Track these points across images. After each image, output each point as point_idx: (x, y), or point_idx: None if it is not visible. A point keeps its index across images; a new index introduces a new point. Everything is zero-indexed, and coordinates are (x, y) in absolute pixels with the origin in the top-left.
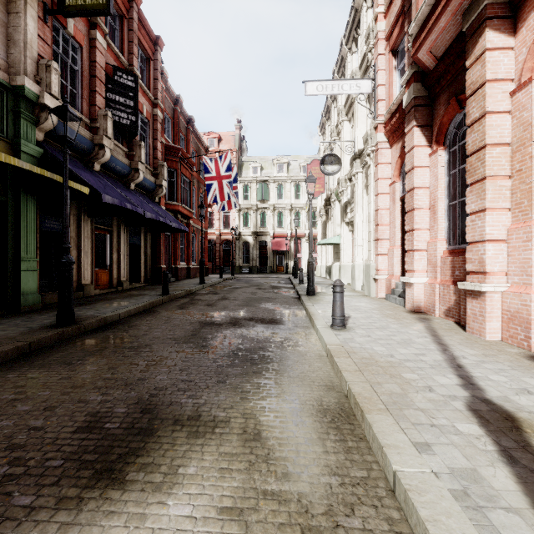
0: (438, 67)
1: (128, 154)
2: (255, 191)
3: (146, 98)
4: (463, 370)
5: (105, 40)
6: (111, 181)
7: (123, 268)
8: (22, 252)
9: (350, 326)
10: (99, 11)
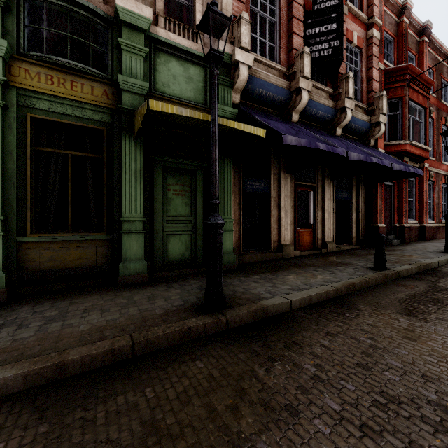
0: None
1: (332, 96)
2: None
3: (357, 23)
4: None
5: None
6: (311, 130)
7: (328, 227)
8: (220, 213)
9: None
10: None
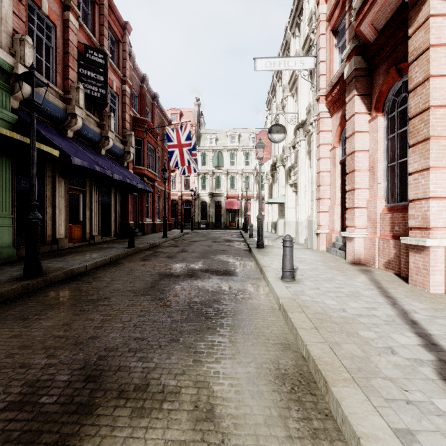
0: (378, 39)
1: (99, 124)
2: (211, 158)
3: (116, 76)
4: (419, 327)
5: (78, 22)
6: (83, 147)
7: (95, 224)
8: None
9: (298, 278)
10: None
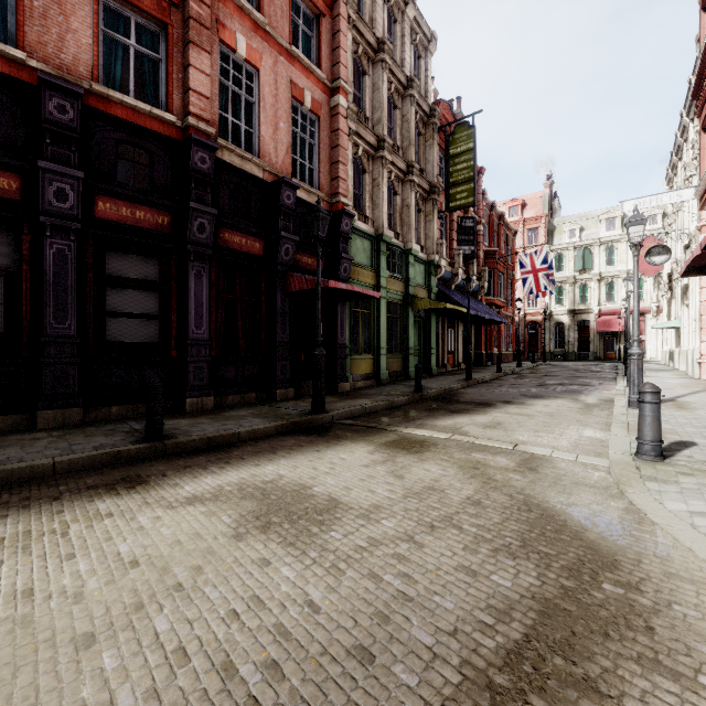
0: None
1: (464, 271)
2: (572, 260)
3: None
4: (681, 397)
5: None
6: (458, 294)
7: (460, 353)
8: (432, 345)
9: None
10: (469, 206)
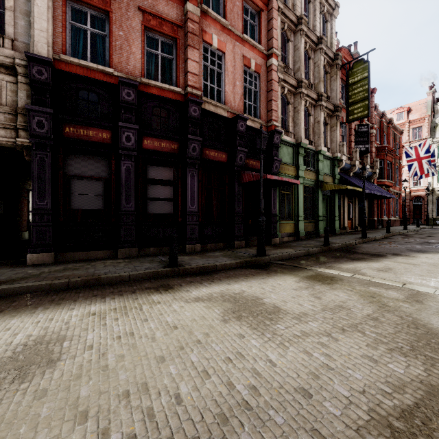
0: None
1: (360, 162)
2: None
3: None
4: None
5: None
6: (355, 178)
7: (357, 219)
8: (335, 214)
9: None
10: (364, 117)
